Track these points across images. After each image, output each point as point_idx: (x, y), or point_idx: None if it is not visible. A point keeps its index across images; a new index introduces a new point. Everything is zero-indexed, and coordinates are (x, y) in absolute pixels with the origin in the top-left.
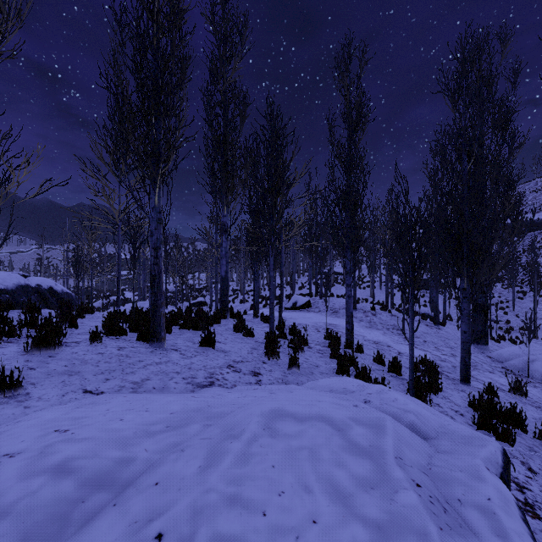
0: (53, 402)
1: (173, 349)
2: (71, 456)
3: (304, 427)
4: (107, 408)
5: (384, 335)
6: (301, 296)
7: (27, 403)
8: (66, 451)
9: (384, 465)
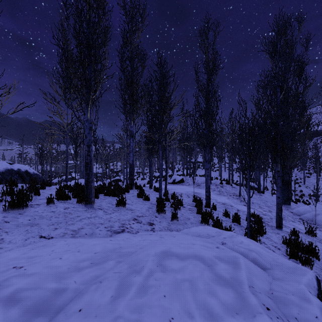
0: (19, 244)
1: (99, 208)
2: (20, 289)
3: (184, 264)
4: (52, 249)
5: (228, 199)
6: (178, 176)
7: (1, 245)
8: (17, 285)
9: (242, 293)
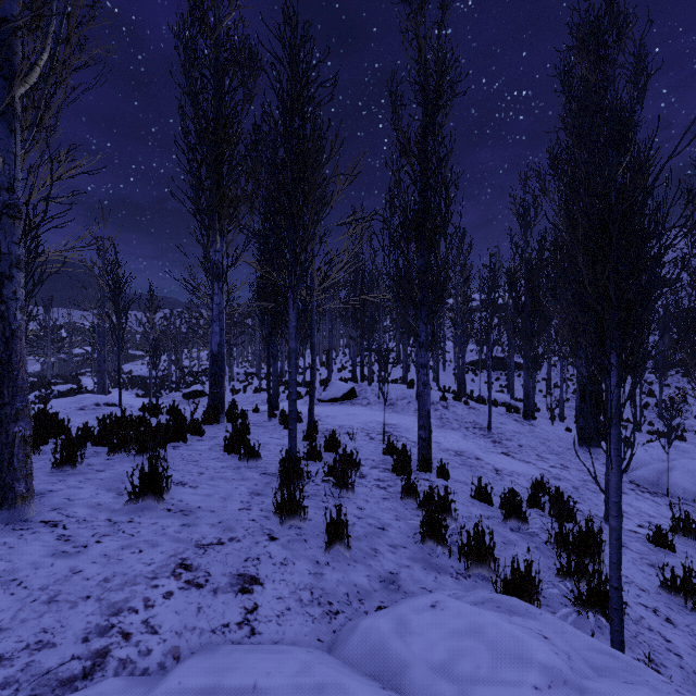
0: None
1: (47, 522)
2: None
3: None
4: None
5: (466, 439)
6: (343, 382)
7: None
8: None
9: None
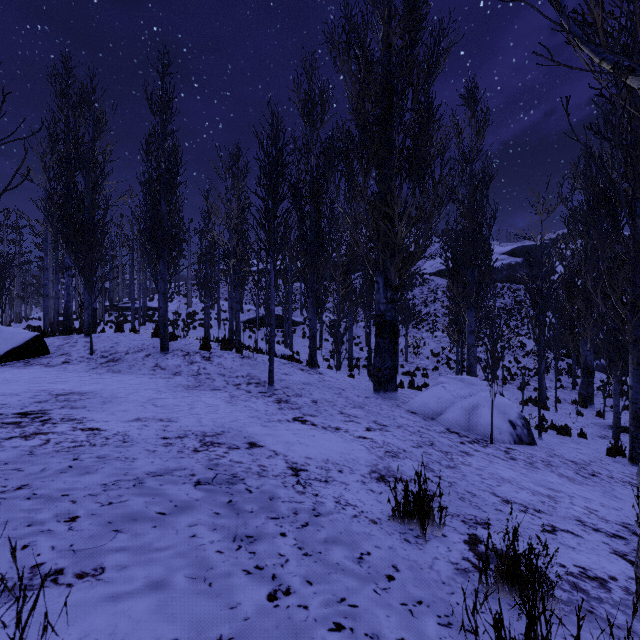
0: None
1: None
2: None
3: None
4: None
5: (233, 404)
6: (19, 329)
7: None
8: None
9: None
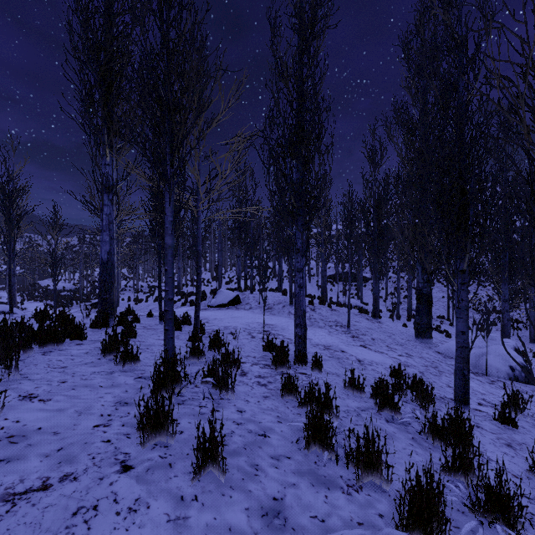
0: None
1: None
2: None
3: None
4: None
5: (331, 335)
6: (229, 291)
7: None
8: None
9: None
